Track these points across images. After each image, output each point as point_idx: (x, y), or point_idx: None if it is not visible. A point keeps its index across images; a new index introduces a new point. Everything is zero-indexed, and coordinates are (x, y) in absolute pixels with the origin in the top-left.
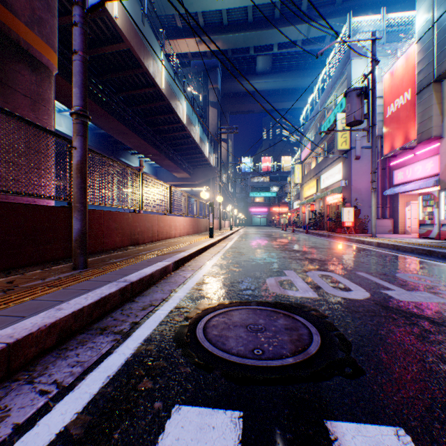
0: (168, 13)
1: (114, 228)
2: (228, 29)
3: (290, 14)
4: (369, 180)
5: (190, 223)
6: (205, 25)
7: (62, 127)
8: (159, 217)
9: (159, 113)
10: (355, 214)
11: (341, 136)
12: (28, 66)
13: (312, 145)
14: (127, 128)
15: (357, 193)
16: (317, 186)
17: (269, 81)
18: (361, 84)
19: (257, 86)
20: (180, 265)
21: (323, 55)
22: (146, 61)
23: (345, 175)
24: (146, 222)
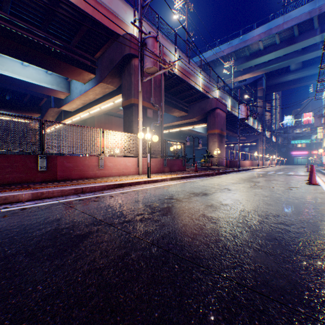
0: (236, 71)
1: (237, 163)
2: (268, 64)
3: (308, 47)
4: None
5: (249, 162)
6: (255, 66)
7: (200, 131)
8: (242, 161)
9: (235, 121)
10: None
11: None
12: (223, 138)
13: None
14: None
15: None
16: None
17: (300, 74)
18: None
19: (291, 78)
20: (251, 169)
21: None
22: (234, 113)
23: None
24: (240, 162)
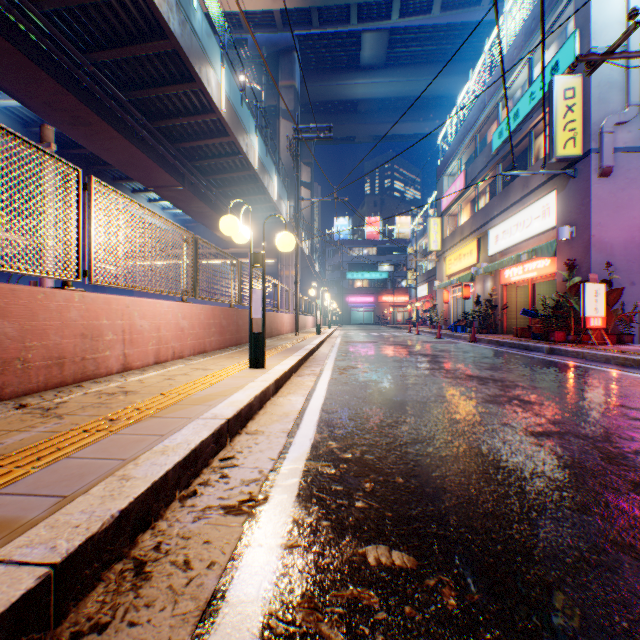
0: None
1: None
2: None
3: None
4: (631, 224)
5: (210, 320)
6: None
7: None
8: None
9: (164, 83)
10: (606, 299)
11: (563, 128)
12: None
13: (468, 176)
14: (85, 105)
15: (604, 252)
16: (478, 251)
17: (382, 82)
18: (612, 7)
19: (361, 91)
20: None
21: (473, 35)
22: None
23: (567, 215)
24: None
